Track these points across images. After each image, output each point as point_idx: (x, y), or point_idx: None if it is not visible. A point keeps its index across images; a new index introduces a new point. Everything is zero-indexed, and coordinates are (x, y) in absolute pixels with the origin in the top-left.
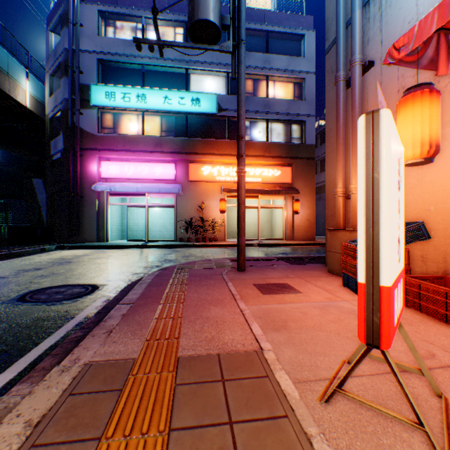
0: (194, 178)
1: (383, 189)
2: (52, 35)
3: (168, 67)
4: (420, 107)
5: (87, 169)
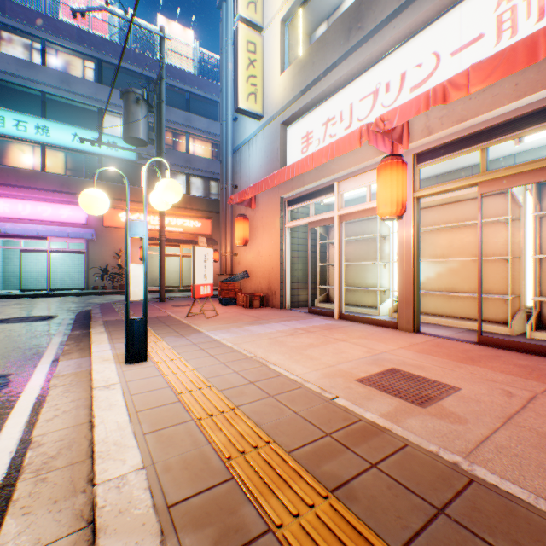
0: (111, 224)
1: (196, 263)
2: None
3: (78, 102)
4: (241, 224)
5: None
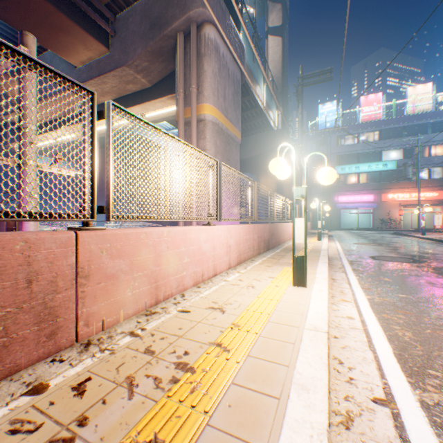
0: (383, 200)
1: (433, 219)
2: (311, 145)
3: (369, 152)
4: None
5: (332, 199)
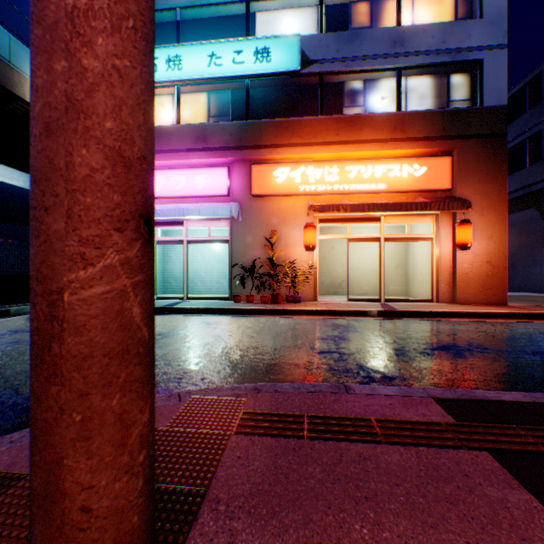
0: (260, 191)
1: None
2: None
3: (216, 4)
4: None
5: None
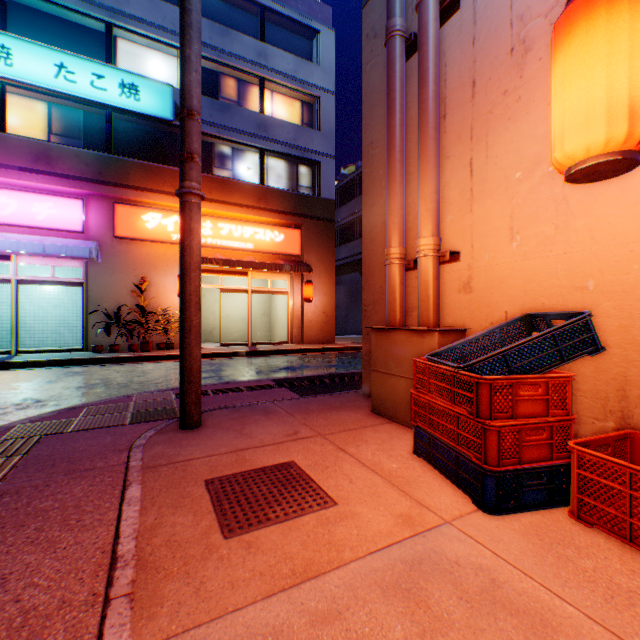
0: (127, 233)
1: None
2: None
3: (67, 7)
4: (629, 17)
5: None
